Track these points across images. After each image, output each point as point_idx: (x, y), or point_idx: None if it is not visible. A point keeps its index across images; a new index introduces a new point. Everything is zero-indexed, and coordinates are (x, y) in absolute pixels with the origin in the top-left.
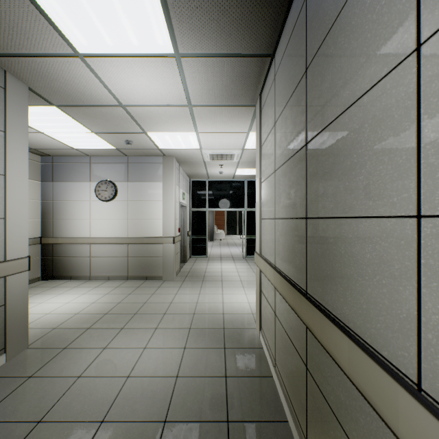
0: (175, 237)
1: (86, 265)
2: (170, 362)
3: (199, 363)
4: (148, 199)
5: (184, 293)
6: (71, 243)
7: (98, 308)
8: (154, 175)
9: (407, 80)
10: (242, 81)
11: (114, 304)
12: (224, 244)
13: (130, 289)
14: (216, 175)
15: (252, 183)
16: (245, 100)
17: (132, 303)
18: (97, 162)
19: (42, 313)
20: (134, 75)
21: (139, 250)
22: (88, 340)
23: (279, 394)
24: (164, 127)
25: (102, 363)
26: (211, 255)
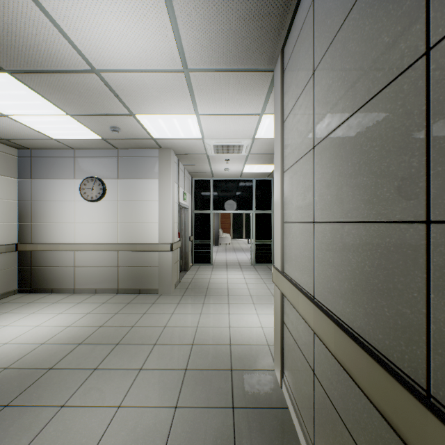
0: (174, 244)
1: (69, 276)
2: (152, 437)
3: (195, 439)
4: (142, 199)
5: (182, 313)
6: (52, 250)
7: (72, 334)
8: (149, 170)
9: None
10: (258, 23)
11: (93, 328)
12: (230, 249)
13: (118, 307)
14: (221, 173)
15: (262, 182)
16: (261, 59)
17: (117, 327)
18: (83, 156)
19: (0, 342)
20: (99, 10)
21: (131, 259)
22: (44, 390)
23: None
24: (156, 107)
25: (51, 437)
26: (216, 262)
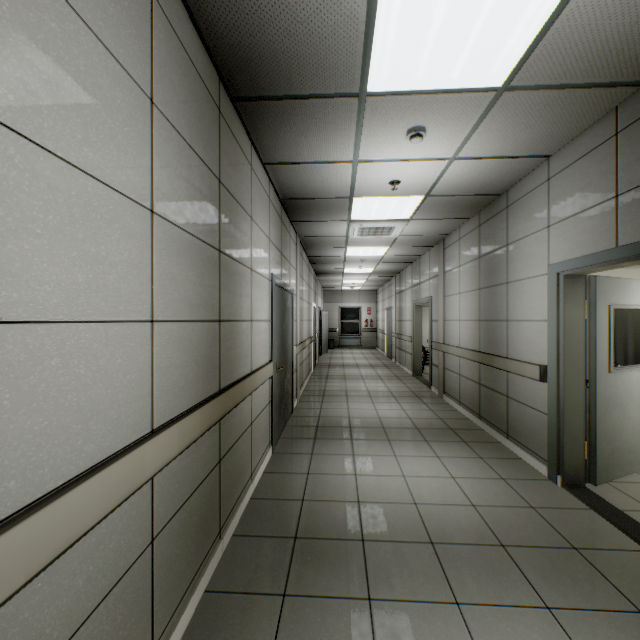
0: None
1: None
2: None
3: None
4: None
5: None
6: None
7: None
8: None
9: (250, 276)
10: None
11: None
12: None
13: None
14: None
15: None
16: None
17: None
18: None
19: None
20: None
21: None
22: None
23: (184, 632)
24: None
25: None
26: None
